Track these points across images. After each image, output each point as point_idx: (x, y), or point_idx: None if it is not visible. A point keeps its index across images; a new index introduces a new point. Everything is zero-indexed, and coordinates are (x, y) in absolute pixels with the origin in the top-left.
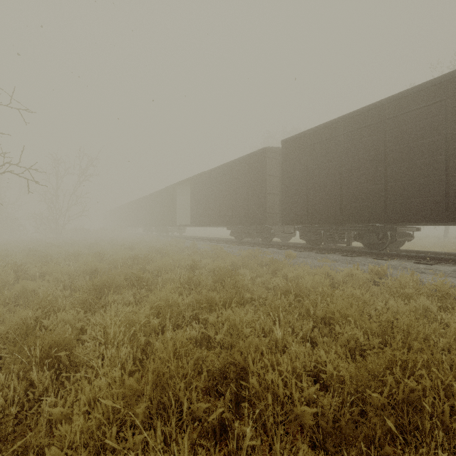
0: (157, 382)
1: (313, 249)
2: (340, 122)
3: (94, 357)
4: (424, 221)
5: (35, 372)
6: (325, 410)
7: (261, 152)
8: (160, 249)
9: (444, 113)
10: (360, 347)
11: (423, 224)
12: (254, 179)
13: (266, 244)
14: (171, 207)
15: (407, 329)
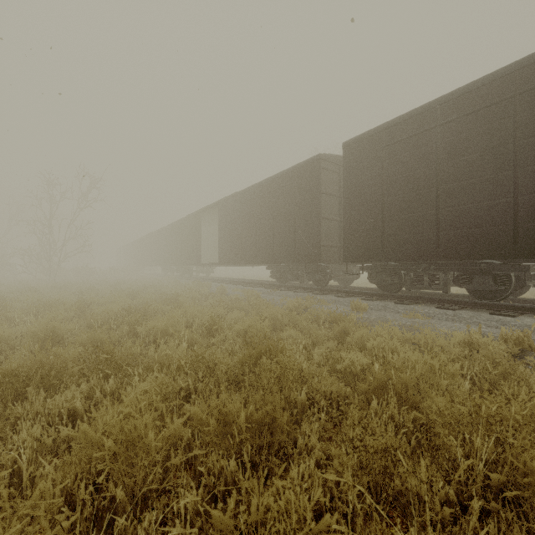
0: None
1: (389, 296)
2: (435, 108)
3: None
4: None
5: None
6: None
7: (314, 161)
8: (174, 295)
9: None
10: None
11: None
12: (304, 199)
13: (319, 288)
14: (194, 241)
15: None
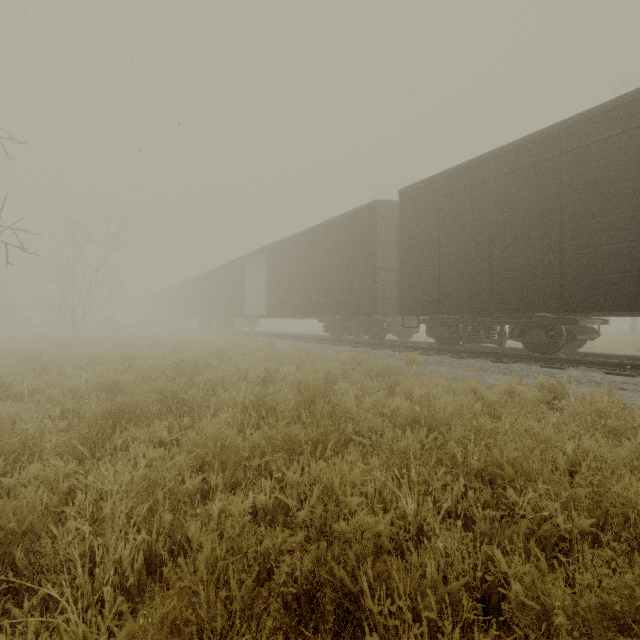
0: None
1: (447, 351)
2: (489, 161)
3: (74, 556)
4: (623, 310)
5: None
6: None
7: (369, 207)
8: (220, 350)
9: None
10: (555, 532)
11: (618, 313)
12: (359, 247)
13: (375, 343)
14: (238, 290)
15: (639, 500)
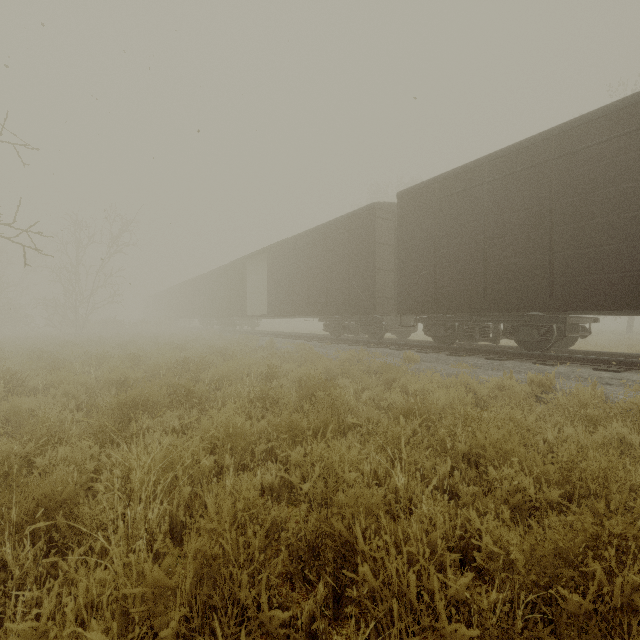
0: (203, 571)
1: (444, 349)
2: (483, 165)
3: (108, 520)
4: (609, 309)
5: (10, 548)
6: (486, 618)
7: (368, 209)
8: (223, 349)
9: (639, 149)
10: (528, 502)
11: (606, 312)
12: (358, 248)
13: (374, 342)
14: (239, 290)
15: (603, 474)
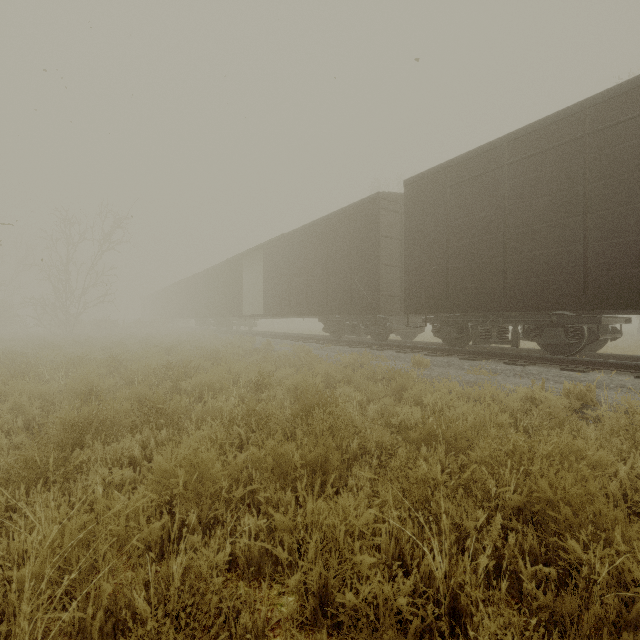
0: None
1: (455, 352)
2: (503, 146)
3: None
4: None
5: None
6: None
7: (372, 200)
8: (214, 351)
9: None
10: None
11: None
12: (361, 242)
13: (378, 343)
14: (235, 289)
15: None
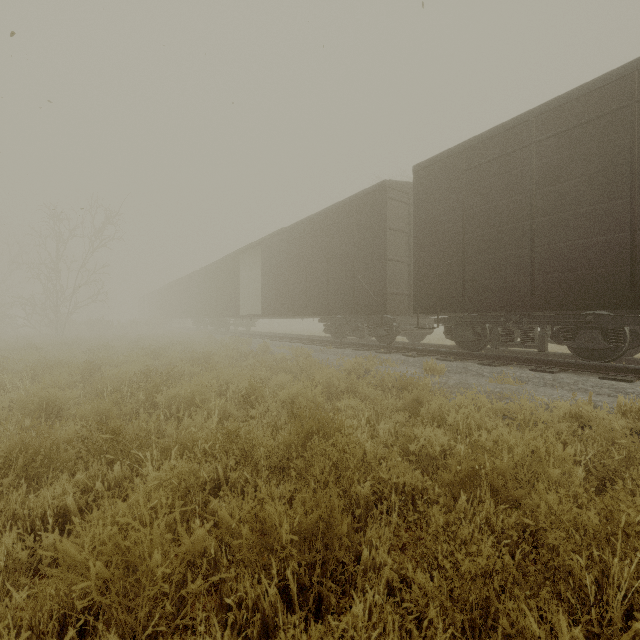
0: None
1: (471, 356)
2: (530, 121)
3: None
4: None
5: None
6: None
7: (377, 189)
8: (206, 354)
9: None
10: None
11: None
12: (365, 236)
13: (384, 346)
14: (232, 288)
15: None
